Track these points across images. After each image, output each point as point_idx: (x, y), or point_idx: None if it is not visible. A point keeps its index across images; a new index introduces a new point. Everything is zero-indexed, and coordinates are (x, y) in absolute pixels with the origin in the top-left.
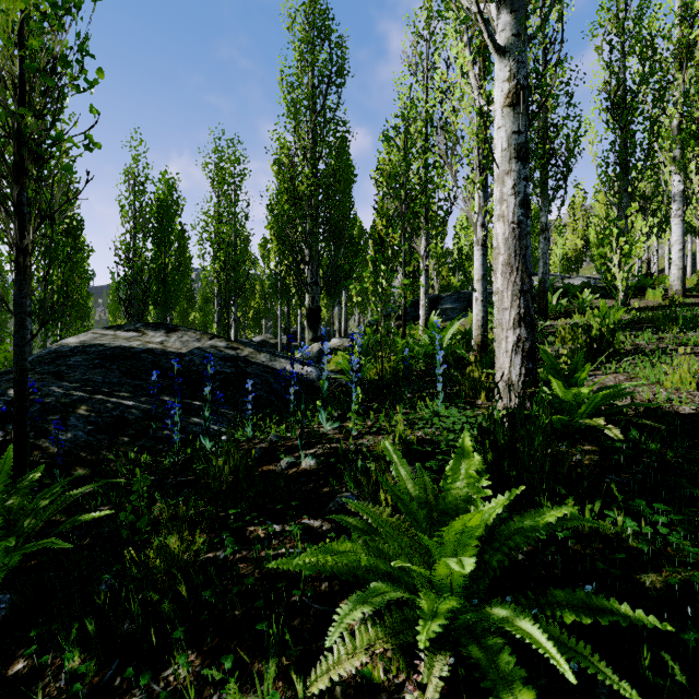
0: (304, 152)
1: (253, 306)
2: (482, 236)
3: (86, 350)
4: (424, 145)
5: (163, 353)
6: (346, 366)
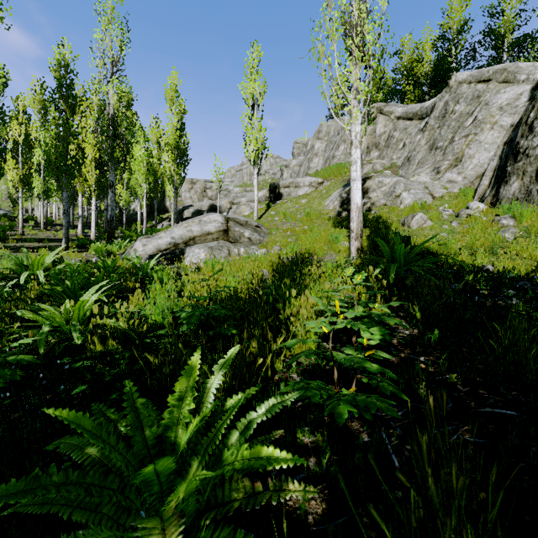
0: None
1: None
2: None
3: None
4: None
5: None
6: None
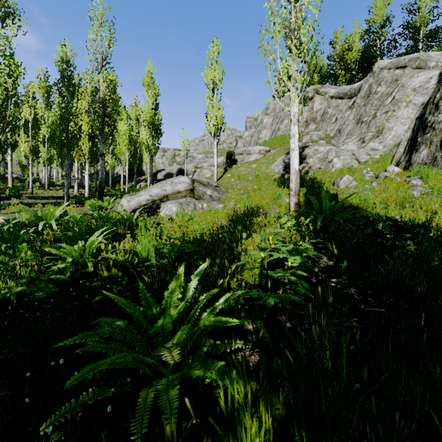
0: None
1: None
2: None
3: None
4: None
5: None
6: None
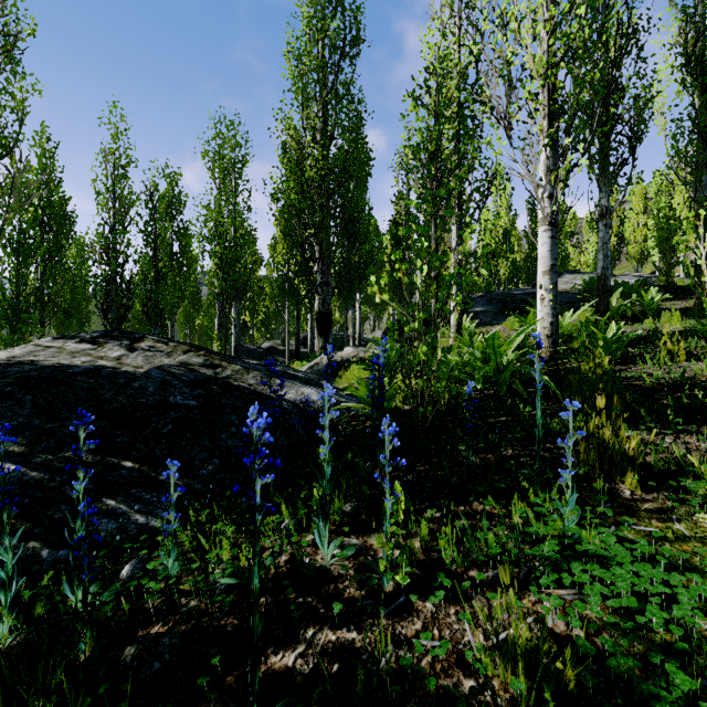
0: (313, 133)
1: (264, 310)
2: (550, 211)
3: (7, 370)
4: (457, 113)
5: (111, 374)
6: (364, 394)
